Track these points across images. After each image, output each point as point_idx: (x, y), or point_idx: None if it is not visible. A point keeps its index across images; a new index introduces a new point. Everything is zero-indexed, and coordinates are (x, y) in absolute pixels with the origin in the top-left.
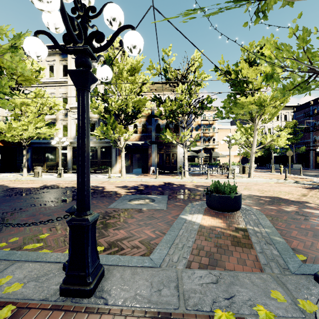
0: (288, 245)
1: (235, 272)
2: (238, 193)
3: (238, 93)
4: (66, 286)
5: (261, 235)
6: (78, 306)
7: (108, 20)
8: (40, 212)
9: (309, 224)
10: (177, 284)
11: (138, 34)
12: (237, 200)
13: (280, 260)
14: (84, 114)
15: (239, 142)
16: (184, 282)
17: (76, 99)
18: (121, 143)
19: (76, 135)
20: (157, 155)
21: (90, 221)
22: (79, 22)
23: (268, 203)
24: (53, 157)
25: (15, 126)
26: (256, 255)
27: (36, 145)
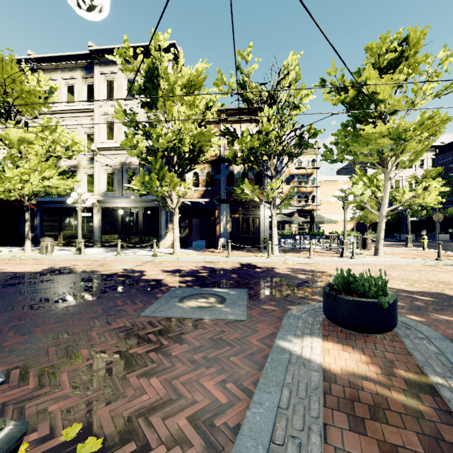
0: None
1: None
2: (389, 293)
3: (358, 121)
4: None
5: None
6: None
7: None
8: (13, 325)
9: None
10: None
11: None
12: (391, 310)
13: None
14: None
15: (361, 200)
16: None
17: (106, 136)
18: (173, 202)
19: (106, 190)
20: (229, 220)
21: None
22: None
23: (433, 306)
24: (73, 223)
25: (9, 175)
26: None
27: (48, 206)
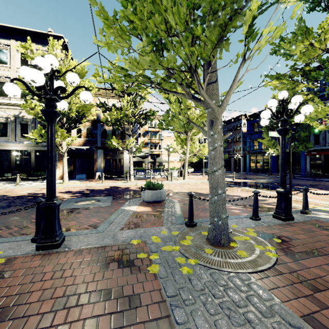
0: (182, 215)
1: (148, 228)
2: (164, 189)
3: None
4: (40, 244)
5: (171, 212)
6: (51, 253)
7: (69, 82)
8: None
9: (204, 205)
10: (113, 236)
11: (90, 94)
12: (162, 194)
13: (174, 221)
14: (52, 138)
15: (176, 150)
16: (117, 235)
17: None
18: (63, 148)
19: None
20: (103, 160)
21: (57, 203)
22: (49, 79)
23: (188, 196)
24: None
25: None
26: (163, 221)
27: None
